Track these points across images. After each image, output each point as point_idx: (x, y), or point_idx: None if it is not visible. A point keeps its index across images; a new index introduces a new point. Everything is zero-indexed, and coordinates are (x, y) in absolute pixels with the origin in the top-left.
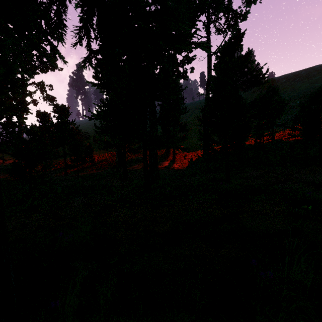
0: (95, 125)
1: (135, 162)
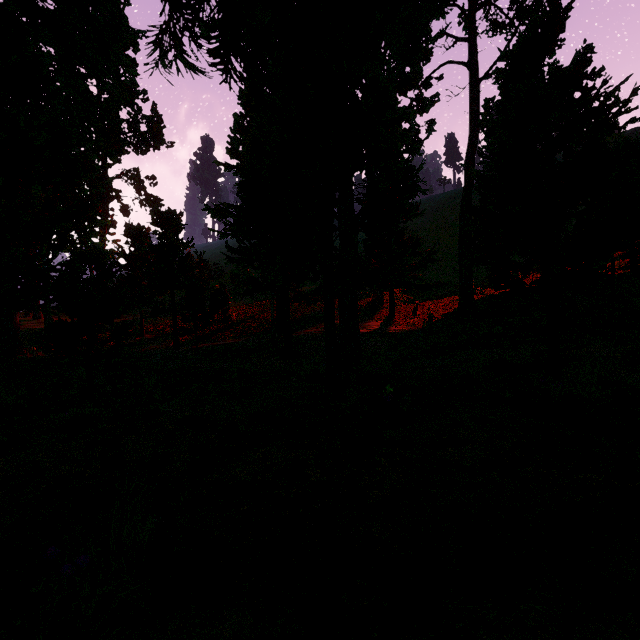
0: (228, 245)
1: (309, 322)
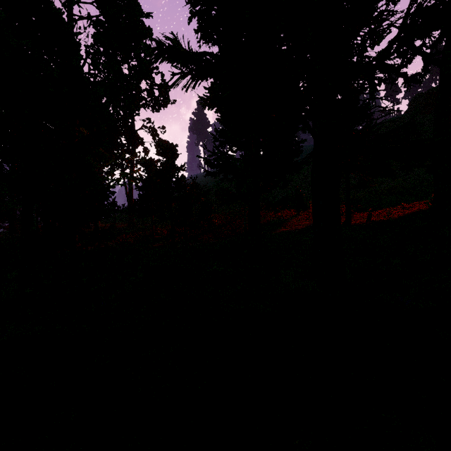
0: (207, 161)
1: (275, 227)
